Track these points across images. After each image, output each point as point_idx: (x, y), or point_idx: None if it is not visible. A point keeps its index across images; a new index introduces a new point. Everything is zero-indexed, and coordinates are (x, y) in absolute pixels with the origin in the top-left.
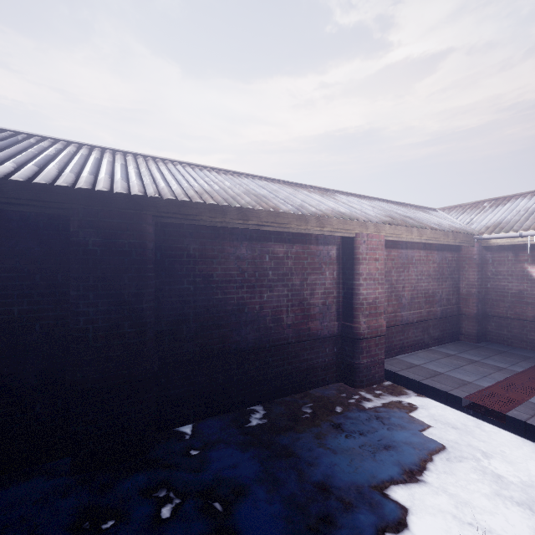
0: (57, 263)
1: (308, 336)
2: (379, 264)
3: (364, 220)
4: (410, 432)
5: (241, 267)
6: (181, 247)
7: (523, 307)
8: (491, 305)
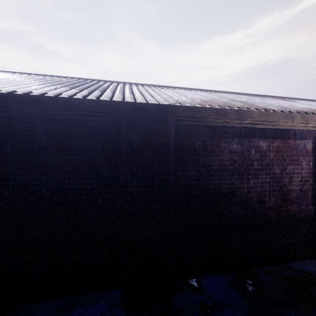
0: (111, 156)
1: (288, 217)
2: None
3: None
4: None
5: (232, 159)
6: (189, 144)
7: None
8: None
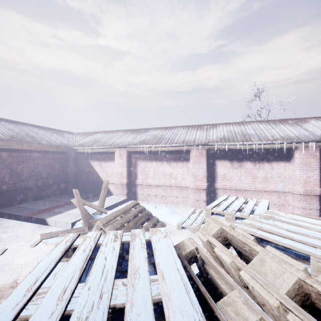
0: None
1: None
2: None
3: None
4: None
5: None
6: None
7: (89, 176)
8: (80, 177)
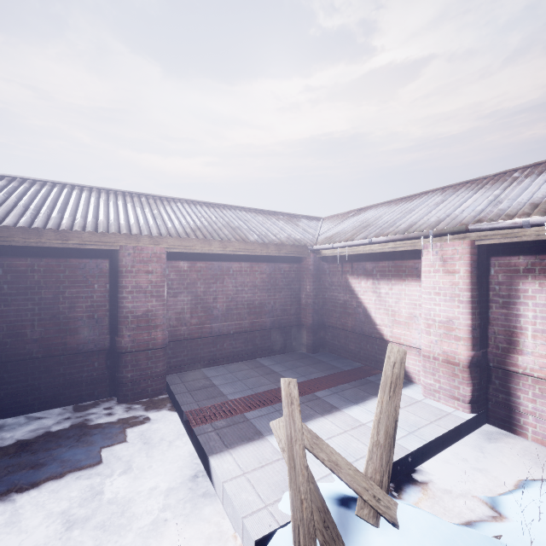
0: None
1: (64, 350)
2: (154, 277)
3: (133, 232)
4: (87, 449)
5: None
6: None
7: (347, 317)
8: (328, 315)
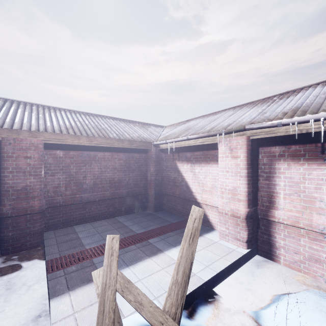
0: None
1: None
2: (32, 161)
3: (14, 127)
4: None
5: None
6: None
7: (176, 188)
8: (165, 187)
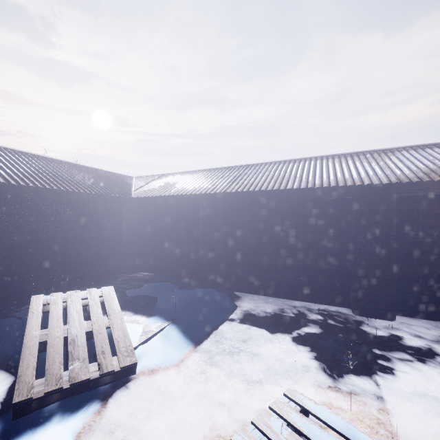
0: (343, 219)
1: None
2: None
3: None
4: None
5: None
6: (412, 209)
7: None
8: None
